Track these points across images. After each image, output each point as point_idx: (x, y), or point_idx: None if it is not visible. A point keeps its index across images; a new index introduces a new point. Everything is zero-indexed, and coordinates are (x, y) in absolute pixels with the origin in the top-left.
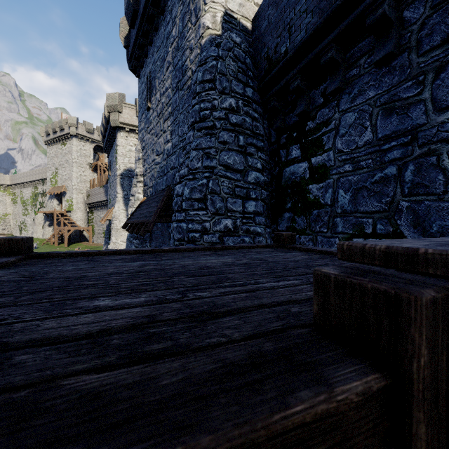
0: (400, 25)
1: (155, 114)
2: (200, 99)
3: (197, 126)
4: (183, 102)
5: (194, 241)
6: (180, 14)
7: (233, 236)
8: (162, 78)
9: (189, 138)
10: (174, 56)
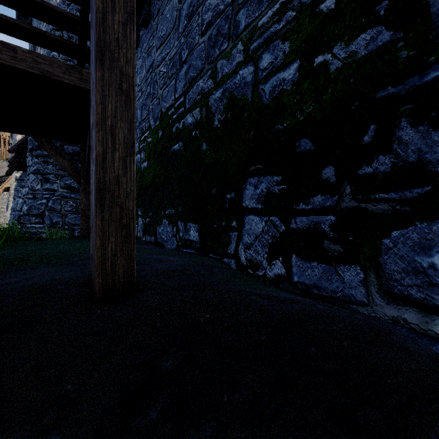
0: (150, 4)
1: None
2: None
3: None
4: None
5: (40, 149)
6: None
7: (74, 146)
8: None
9: None
10: None
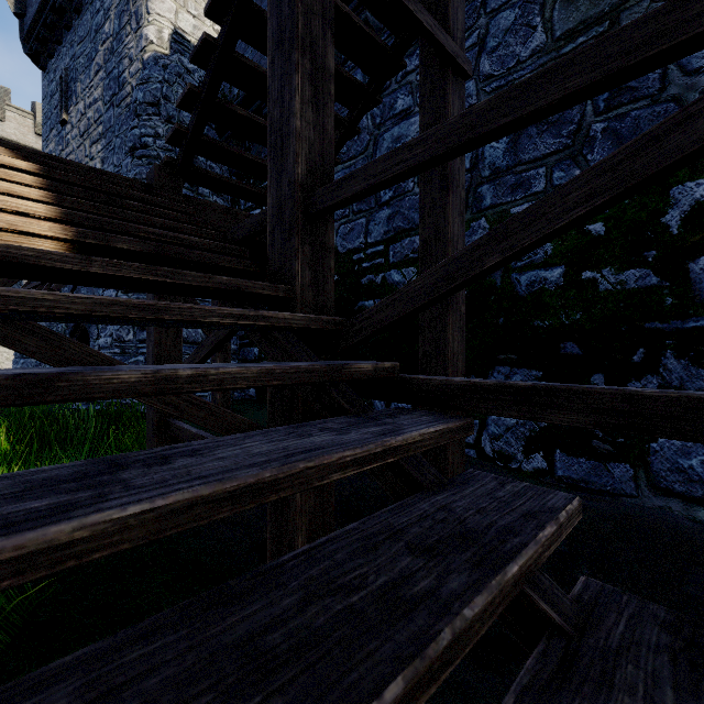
0: None
1: (76, 131)
2: (141, 123)
3: (137, 153)
4: (120, 122)
5: None
6: (116, 9)
7: None
8: (88, 83)
9: (127, 166)
10: (107, 60)
